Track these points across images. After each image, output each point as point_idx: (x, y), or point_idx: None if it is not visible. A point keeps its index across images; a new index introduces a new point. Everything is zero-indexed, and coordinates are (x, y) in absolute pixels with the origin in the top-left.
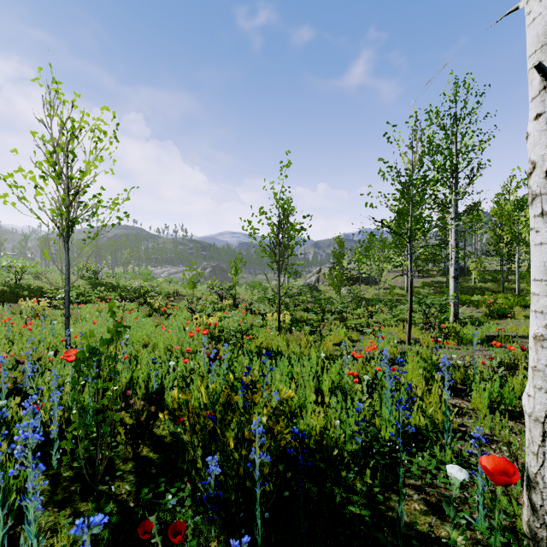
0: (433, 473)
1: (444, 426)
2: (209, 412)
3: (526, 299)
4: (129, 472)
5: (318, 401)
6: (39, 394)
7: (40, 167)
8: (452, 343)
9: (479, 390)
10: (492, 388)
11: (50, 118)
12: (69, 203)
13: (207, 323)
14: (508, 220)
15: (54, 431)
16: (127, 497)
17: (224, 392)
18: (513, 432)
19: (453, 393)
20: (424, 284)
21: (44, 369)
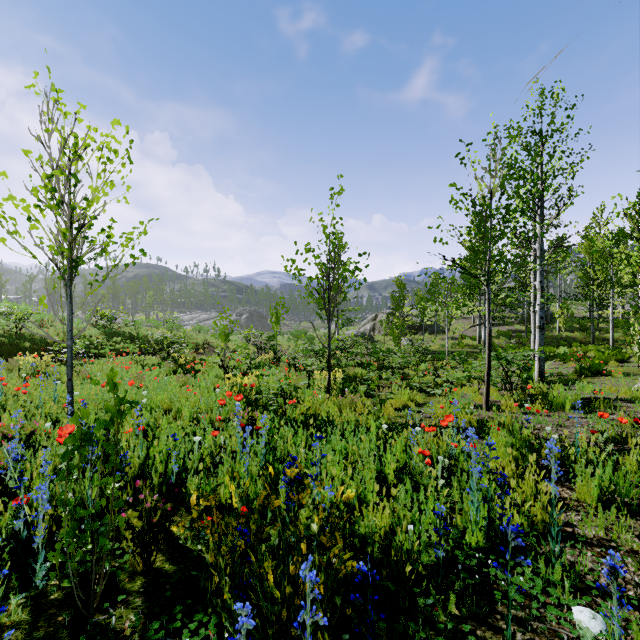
0: (541, 600)
1: (544, 526)
2: (241, 522)
3: (622, 352)
4: (136, 593)
5: (380, 488)
6: (22, 487)
7: (36, 195)
8: (540, 408)
9: (585, 476)
10: (603, 474)
11: (49, 134)
12: (71, 239)
13: (242, 384)
14: (599, 257)
15: (38, 538)
16: (130, 636)
17: (261, 496)
18: (635, 534)
19: (549, 477)
20: (499, 333)
21: (37, 446)
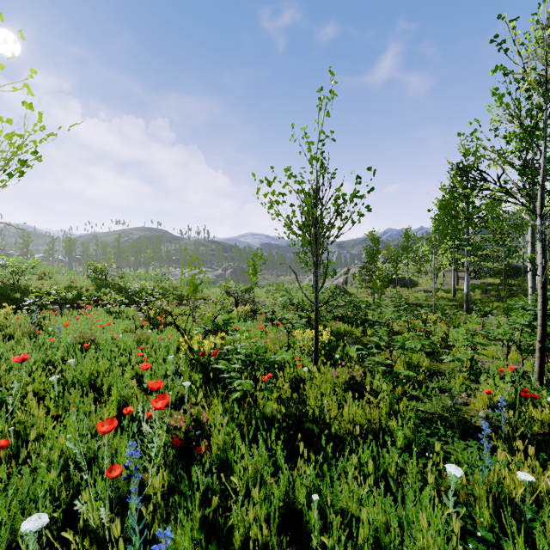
0: None
1: None
2: None
3: None
4: None
5: None
6: None
7: None
8: None
9: None
10: None
11: None
12: None
13: (199, 350)
14: None
15: None
16: None
17: None
18: None
19: None
20: (473, 286)
21: None
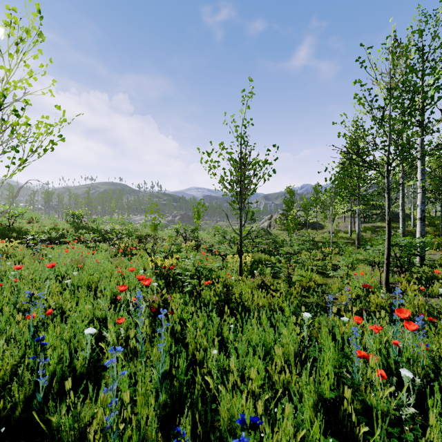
0: None
1: None
2: None
3: None
4: None
5: (324, 420)
6: None
7: None
8: None
9: None
10: None
11: None
12: None
13: (162, 266)
14: None
15: None
16: None
17: None
18: None
19: None
20: (365, 228)
21: None
